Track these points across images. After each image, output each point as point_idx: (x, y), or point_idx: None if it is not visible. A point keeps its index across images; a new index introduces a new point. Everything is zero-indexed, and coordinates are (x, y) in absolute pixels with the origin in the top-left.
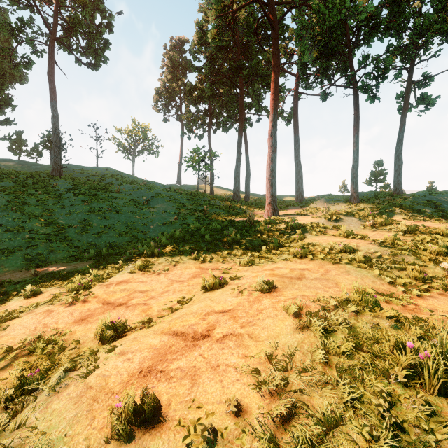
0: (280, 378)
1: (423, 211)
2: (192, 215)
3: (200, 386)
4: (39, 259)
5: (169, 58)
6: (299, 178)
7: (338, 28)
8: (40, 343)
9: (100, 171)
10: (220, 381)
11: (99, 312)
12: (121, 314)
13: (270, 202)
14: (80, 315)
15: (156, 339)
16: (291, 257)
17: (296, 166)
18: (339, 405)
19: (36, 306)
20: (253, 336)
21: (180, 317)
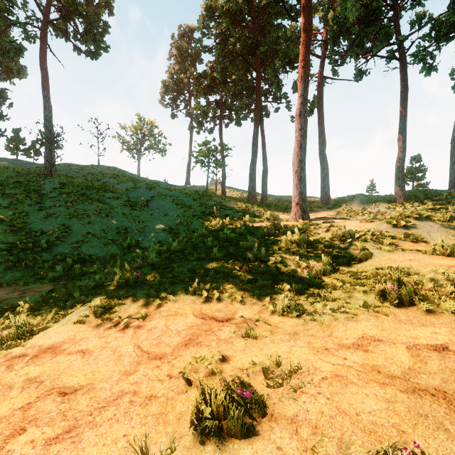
0: None
1: None
2: (198, 218)
3: None
4: None
5: (176, 47)
6: (325, 175)
7: None
8: None
9: (100, 170)
10: None
11: None
12: None
13: (298, 202)
14: None
15: None
16: (375, 300)
17: (321, 161)
18: None
19: None
20: None
21: None
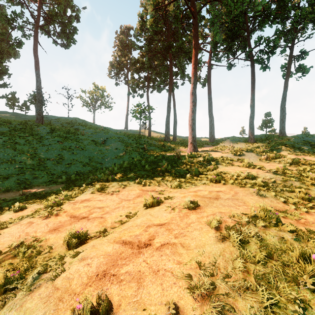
0: (209, 283)
1: (302, 148)
2: (135, 151)
3: (144, 288)
4: (26, 183)
5: (119, 40)
6: (212, 125)
7: (240, 17)
8: (22, 248)
9: (70, 120)
10: (161, 284)
11: (67, 223)
12: (84, 225)
13: (191, 142)
14: (53, 226)
15: (109, 246)
16: (208, 182)
17: (209, 116)
18: (260, 309)
19: (21, 218)
20: (185, 245)
21: (127, 228)
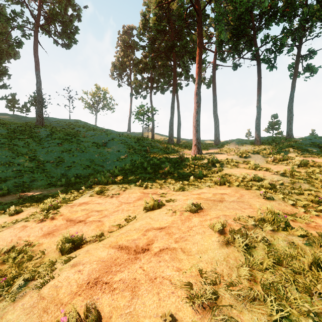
0: (211, 292)
1: (310, 150)
2: (138, 153)
3: (139, 298)
4: (24, 186)
5: (121, 40)
6: (217, 127)
7: (246, 15)
8: (12, 253)
9: (71, 122)
10: (157, 293)
11: (62, 227)
12: (80, 229)
13: (196, 144)
14: (47, 230)
15: (104, 252)
16: (213, 184)
17: (214, 118)
18: None
19: (15, 222)
20: (185, 250)
21: (125, 232)
